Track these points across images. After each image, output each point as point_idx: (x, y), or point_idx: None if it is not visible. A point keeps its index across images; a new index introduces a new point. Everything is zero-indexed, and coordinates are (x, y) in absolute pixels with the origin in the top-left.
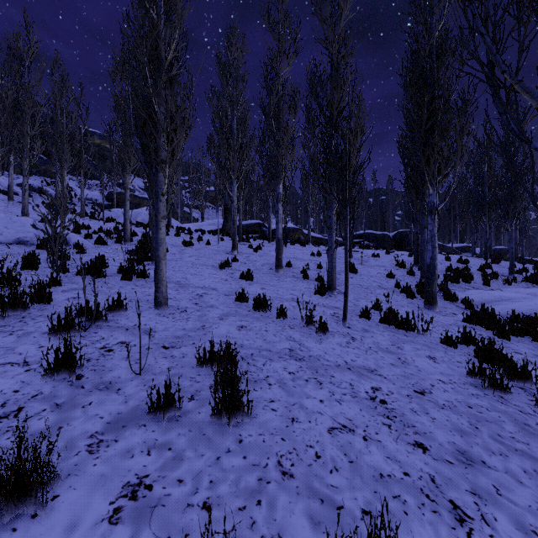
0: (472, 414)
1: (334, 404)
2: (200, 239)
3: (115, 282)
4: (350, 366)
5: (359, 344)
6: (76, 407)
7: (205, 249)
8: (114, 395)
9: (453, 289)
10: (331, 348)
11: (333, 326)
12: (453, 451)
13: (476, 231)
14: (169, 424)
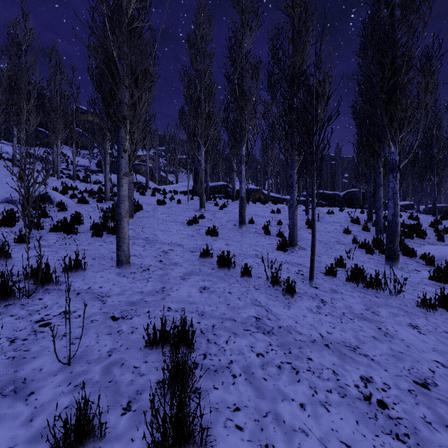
0: None
1: (320, 412)
2: (172, 198)
3: (85, 238)
4: (327, 342)
5: (330, 308)
6: None
7: (176, 207)
8: (20, 406)
9: (409, 244)
10: (302, 315)
11: (299, 286)
12: None
13: (420, 190)
14: None
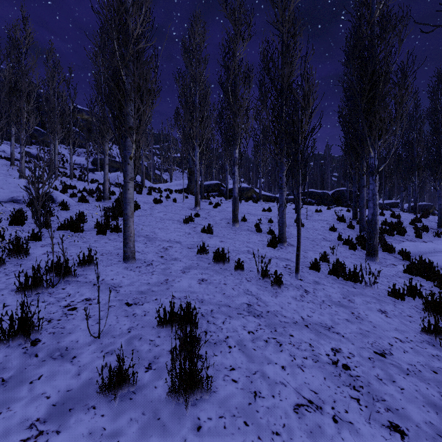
0: (440, 382)
1: (297, 372)
2: (168, 197)
3: (91, 236)
4: (307, 323)
5: (312, 297)
6: (22, 383)
7: (172, 205)
8: (68, 365)
9: (389, 241)
10: (287, 302)
11: (286, 278)
12: (434, 436)
13: (404, 189)
14: (121, 405)
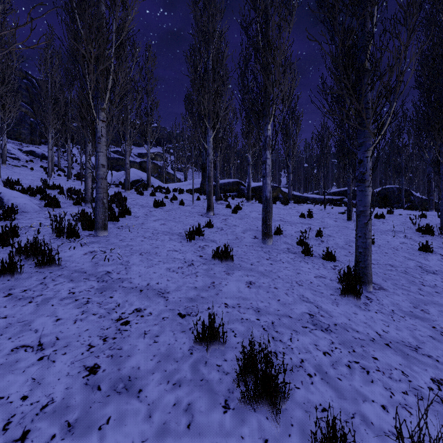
0: None
1: None
2: (174, 198)
3: None
4: None
5: None
6: None
7: (177, 210)
8: None
9: None
10: None
11: None
12: None
13: None
14: None
